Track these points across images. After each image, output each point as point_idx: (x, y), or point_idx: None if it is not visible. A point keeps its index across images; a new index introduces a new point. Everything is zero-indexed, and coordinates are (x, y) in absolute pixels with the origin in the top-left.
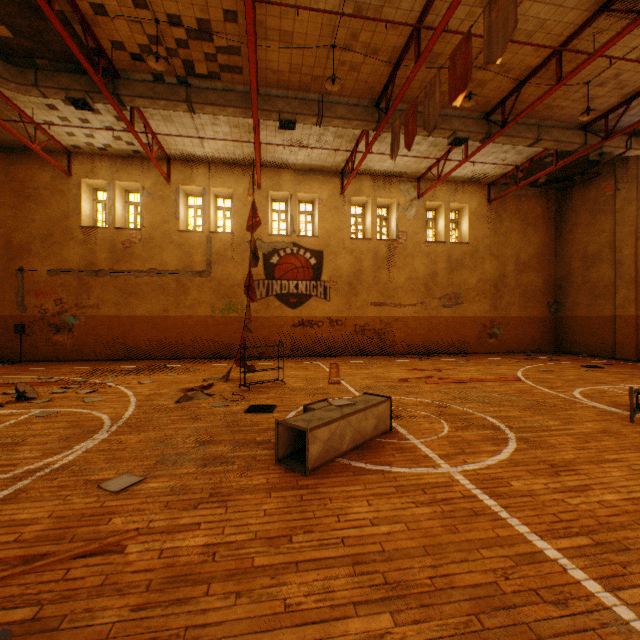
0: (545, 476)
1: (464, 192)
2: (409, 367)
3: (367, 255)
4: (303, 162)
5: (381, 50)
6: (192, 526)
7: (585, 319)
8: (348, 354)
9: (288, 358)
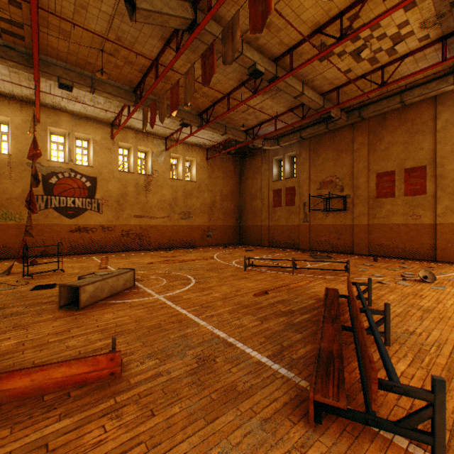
0: (198, 292)
1: (193, 151)
2: (157, 256)
3: (131, 183)
4: (80, 111)
5: (135, 63)
6: (5, 339)
7: (251, 226)
8: (117, 251)
9: (66, 256)
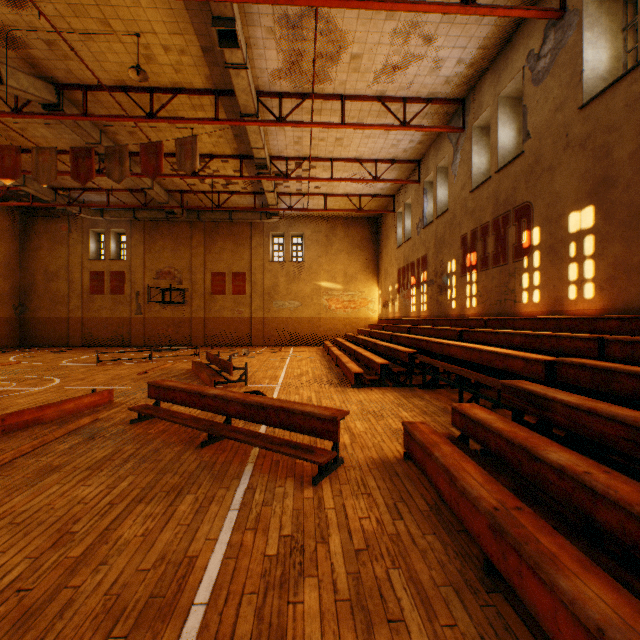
0: (81, 381)
1: None
2: None
3: None
4: None
5: None
6: None
7: (49, 319)
8: None
9: None
